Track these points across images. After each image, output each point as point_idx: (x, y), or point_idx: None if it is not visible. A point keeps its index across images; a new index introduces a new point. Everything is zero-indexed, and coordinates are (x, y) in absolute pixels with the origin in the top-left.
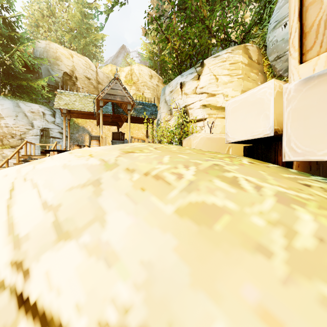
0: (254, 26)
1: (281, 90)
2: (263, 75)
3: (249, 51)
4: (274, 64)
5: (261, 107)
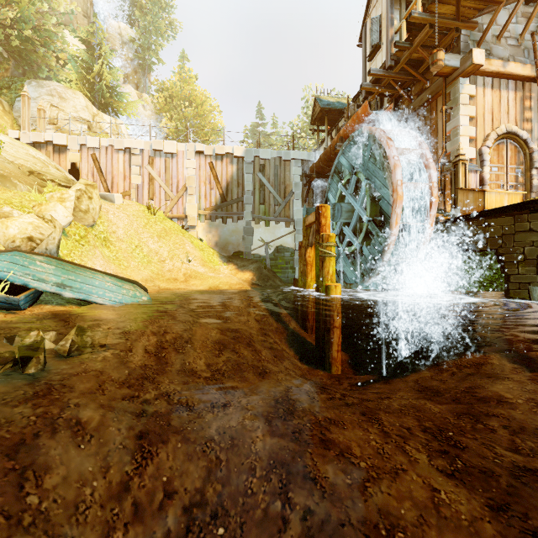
0: (5, 89)
1: (20, 133)
2: (12, 121)
3: (3, 103)
4: (19, 119)
5: (17, 134)
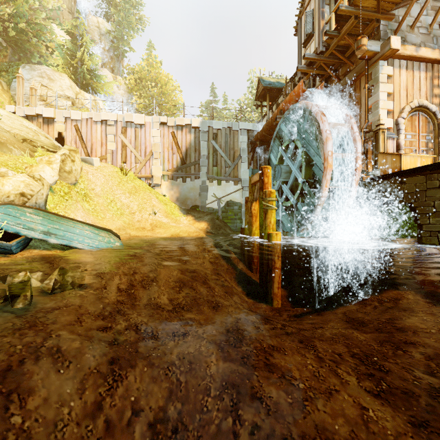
0: (4, 72)
1: (16, 107)
2: (9, 98)
3: (2, 84)
4: (15, 96)
5: (13, 108)
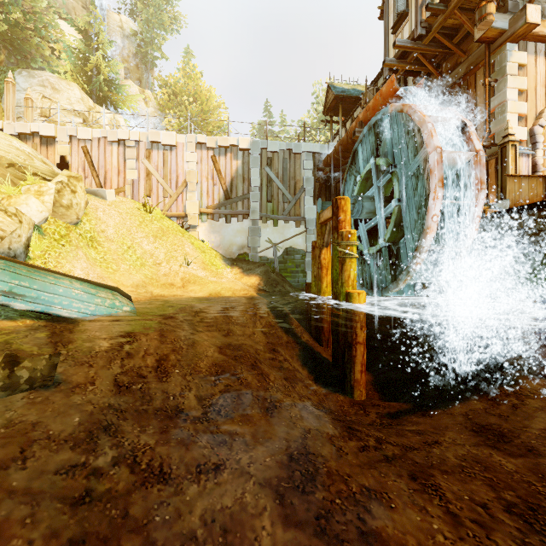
0: None
1: (4, 123)
2: (0, 114)
3: None
4: None
5: (0, 124)
